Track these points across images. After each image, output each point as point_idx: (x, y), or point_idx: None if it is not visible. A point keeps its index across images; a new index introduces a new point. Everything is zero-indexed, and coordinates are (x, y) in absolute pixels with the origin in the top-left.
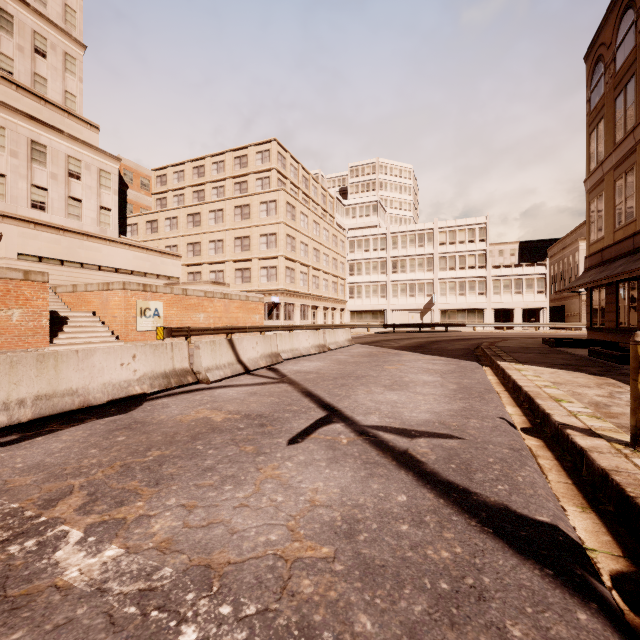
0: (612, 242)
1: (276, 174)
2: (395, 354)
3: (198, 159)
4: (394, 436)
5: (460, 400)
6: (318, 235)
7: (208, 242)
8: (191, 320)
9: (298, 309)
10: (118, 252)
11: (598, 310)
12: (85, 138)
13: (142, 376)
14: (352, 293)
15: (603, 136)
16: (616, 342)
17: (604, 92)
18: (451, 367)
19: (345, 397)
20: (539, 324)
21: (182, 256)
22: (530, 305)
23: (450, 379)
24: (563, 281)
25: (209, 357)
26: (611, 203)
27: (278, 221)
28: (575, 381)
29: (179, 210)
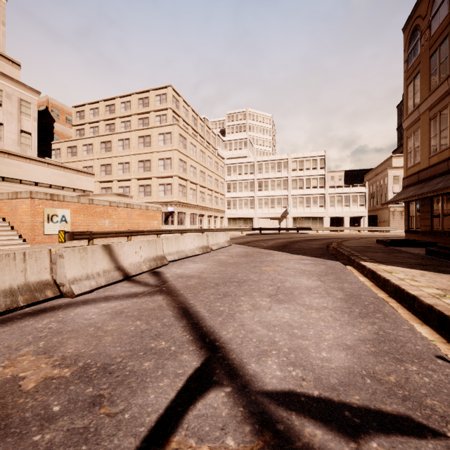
0: (427, 166)
1: (171, 112)
2: (267, 254)
3: (110, 99)
4: (322, 433)
5: (362, 318)
6: (204, 161)
7: (117, 164)
8: (97, 225)
9: (188, 216)
10: (38, 169)
11: (414, 217)
12: (7, 72)
13: None
14: (229, 205)
15: (419, 86)
16: (435, 242)
17: (420, 52)
18: (321, 268)
19: (228, 317)
20: (362, 228)
21: (96, 175)
22: (355, 214)
23: (330, 283)
24: (376, 198)
25: (77, 266)
26: (426, 136)
27: (173, 148)
28: None
29: (94, 138)
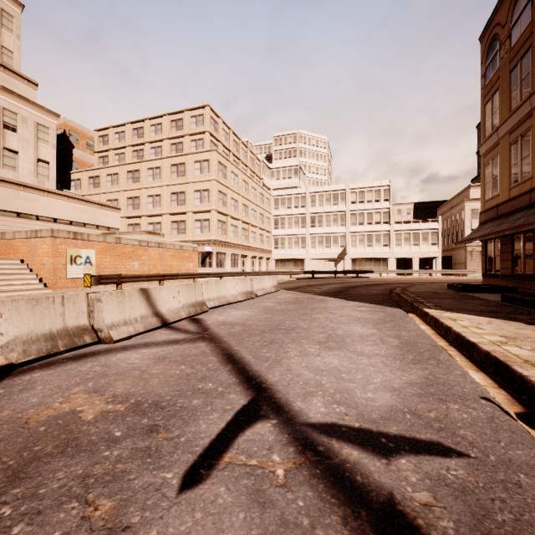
0: (507, 198)
1: (209, 136)
2: (320, 300)
3: (137, 121)
4: (358, 452)
5: (414, 364)
6: (247, 193)
7: (146, 197)
8: (125, 267)
9: (229, 258)
10: (56, 203)
11: (493, 259)
12: (22, 93)
13: (11, 340)
14: (276, 244)
15: (498, 105)
16: (515, 287)
17: (499, 66)
18: (380, 315)
19: (275, 362)
20: (433, 271)
21: (122, 209)
22: (425, 255)
23: (386, 331)
24: (451, 235)
25: (115, 311)
26: (506, 164)
27: (211, 178)
28: (524, 334)
29: (120, 167)
